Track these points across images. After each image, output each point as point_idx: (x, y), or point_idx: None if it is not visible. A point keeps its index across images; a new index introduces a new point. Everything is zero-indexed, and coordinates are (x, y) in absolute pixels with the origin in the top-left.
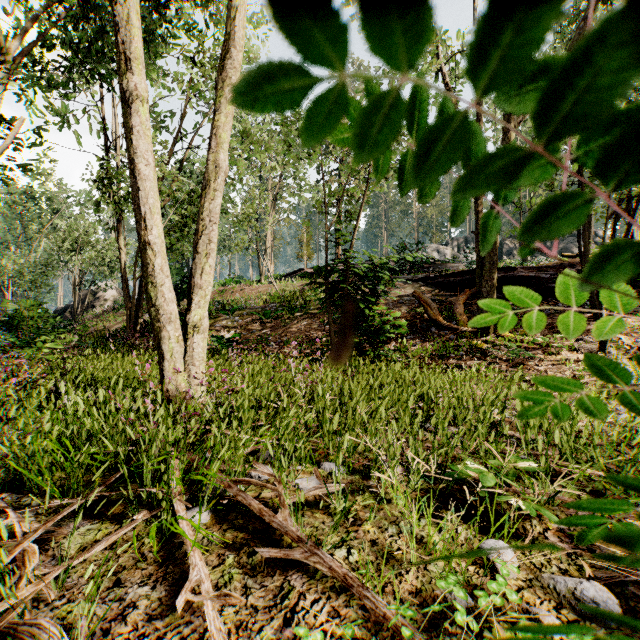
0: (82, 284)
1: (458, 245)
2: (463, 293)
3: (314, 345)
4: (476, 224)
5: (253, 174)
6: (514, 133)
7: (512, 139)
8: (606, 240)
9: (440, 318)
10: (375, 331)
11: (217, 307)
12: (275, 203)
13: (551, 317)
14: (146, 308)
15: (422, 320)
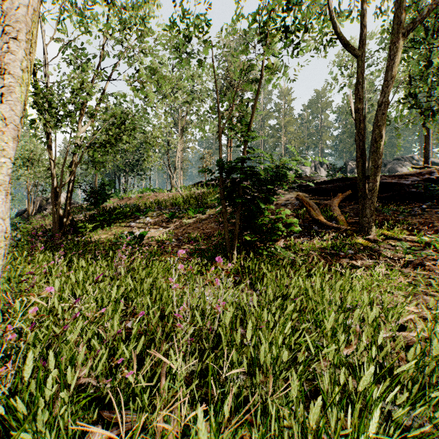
0: (37, 192)
1: (315, 166)
2: (336, 197)
3: (210, 242)
4: (357, 133)
5: (163, 105)
6: (399, 43)
7: (397, 48)
8: (420, 162)
9: (322, 218)
10: (268, 230)
11: (134, 209)
12: (182, 133)
13: (422, 217)
14: (81, 210)
15: (304, 220)
